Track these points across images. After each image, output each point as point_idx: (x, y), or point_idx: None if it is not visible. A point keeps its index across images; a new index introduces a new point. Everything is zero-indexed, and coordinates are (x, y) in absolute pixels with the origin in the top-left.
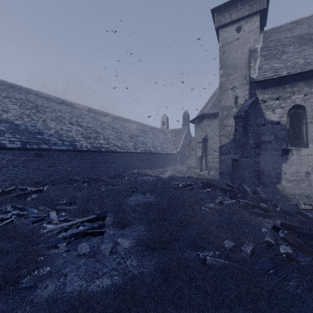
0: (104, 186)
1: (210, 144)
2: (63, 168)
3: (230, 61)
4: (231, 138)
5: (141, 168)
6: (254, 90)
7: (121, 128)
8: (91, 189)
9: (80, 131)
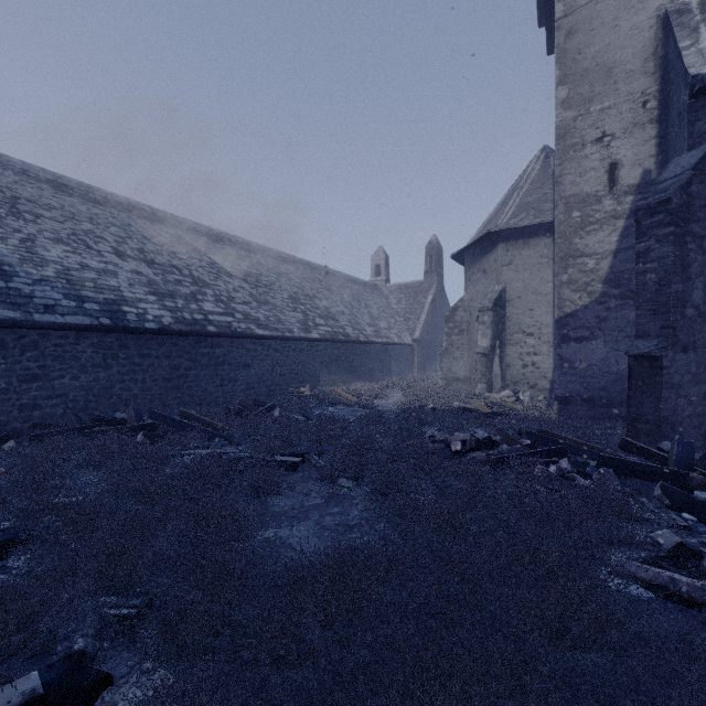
0: (204, 440)
1: (514, 315)
2: (77, 385)
3: (591, 57)
4: (597, 291)
5: (321, 383)
6: (702, 119)
7: (269, 275)
8: (141, 458)
9: (147, 275)
